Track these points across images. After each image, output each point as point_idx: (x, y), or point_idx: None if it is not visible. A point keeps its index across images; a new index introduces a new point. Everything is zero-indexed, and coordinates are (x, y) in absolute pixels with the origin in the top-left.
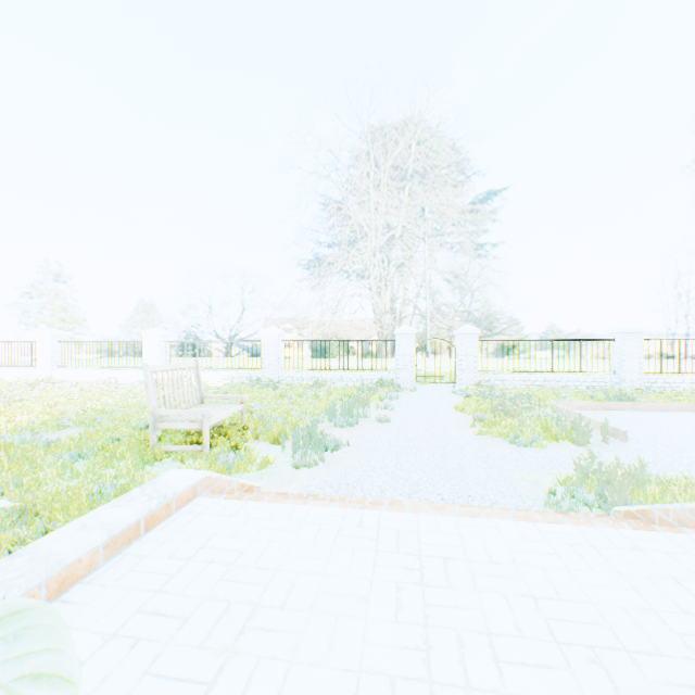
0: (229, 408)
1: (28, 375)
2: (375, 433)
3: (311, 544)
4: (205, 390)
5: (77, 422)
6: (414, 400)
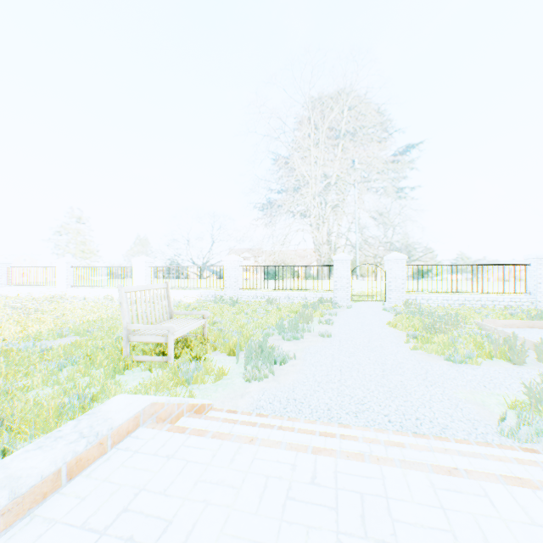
0: (192, 323)
1: (50, 292)
2: (318, 347)
3: (254, 513)
4: (179, 305)
5: (74, 332)
6: (350, 316)
